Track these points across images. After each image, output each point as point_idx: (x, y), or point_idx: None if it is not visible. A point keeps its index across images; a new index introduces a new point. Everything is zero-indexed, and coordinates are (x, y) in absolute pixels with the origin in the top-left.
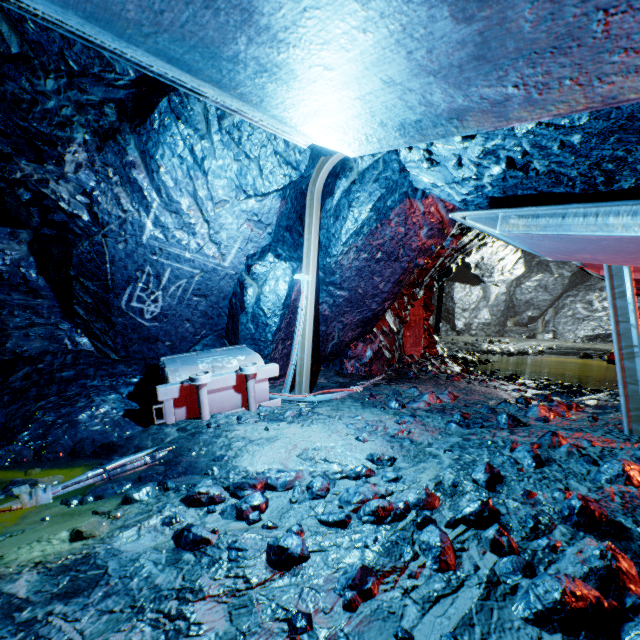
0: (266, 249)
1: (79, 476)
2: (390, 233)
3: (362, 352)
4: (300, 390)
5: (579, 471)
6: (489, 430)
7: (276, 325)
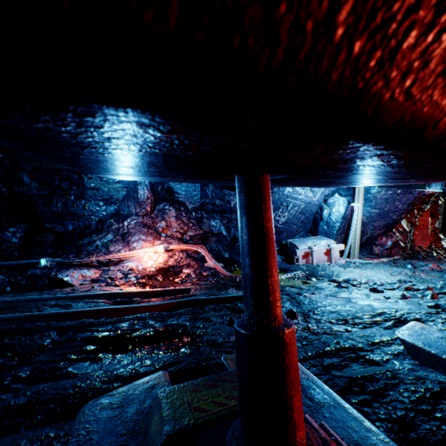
0: (334, 192)
1: (285, 274)
2: None
3: (384, 242)
4: (353, 257)
5: None
6: None
7: (338, 227)
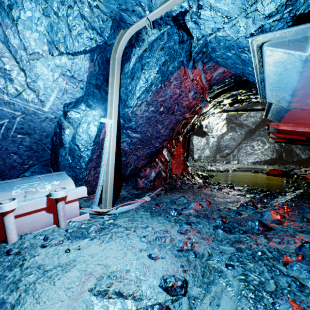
0: (79, 100)
1: None
2: (170, 93)
3: (149, 173)
4: (105, 204)
5: None
6: (249, 236)
7: (88, 157)
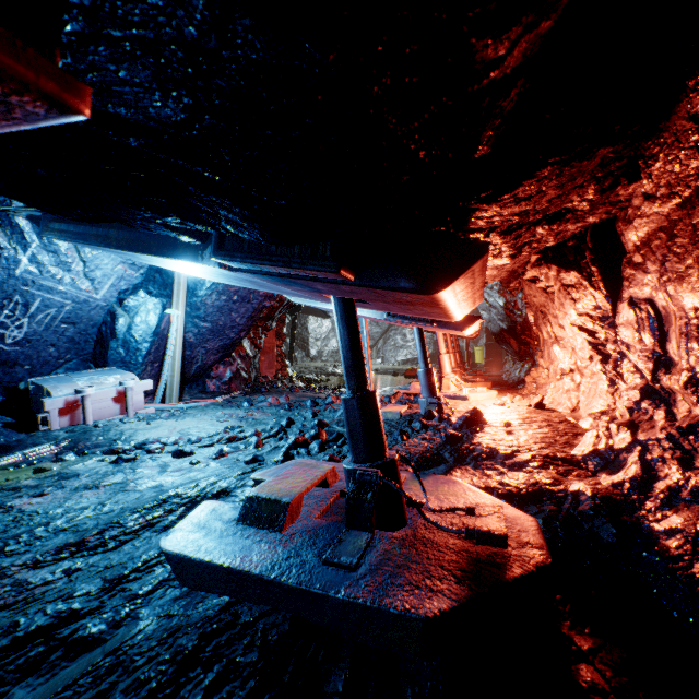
0: (138, 286)
1: None
2: None
3: (223, 373)
4: (171, 401)
5: (331, 416)
6: (300, 409)
7: (147, 350)
